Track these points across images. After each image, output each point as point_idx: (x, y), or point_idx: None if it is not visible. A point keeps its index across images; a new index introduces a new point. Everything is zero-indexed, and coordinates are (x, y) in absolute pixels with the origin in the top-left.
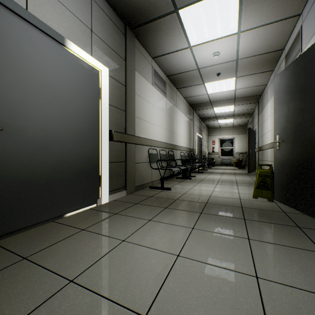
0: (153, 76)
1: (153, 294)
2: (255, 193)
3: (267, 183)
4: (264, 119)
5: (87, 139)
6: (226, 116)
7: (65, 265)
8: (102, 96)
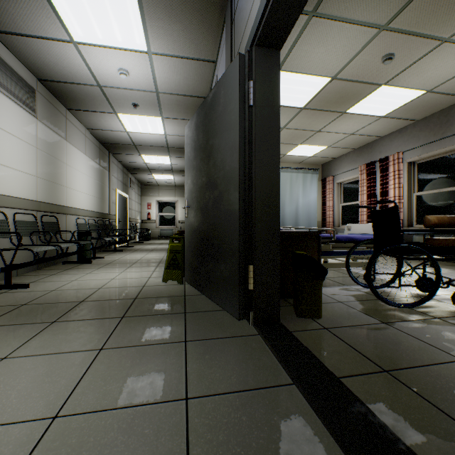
0: None
1: None
2: (166, 275)
3: (178, 260)
4: None
5: None
6: (163, 171)
7: None
8: None
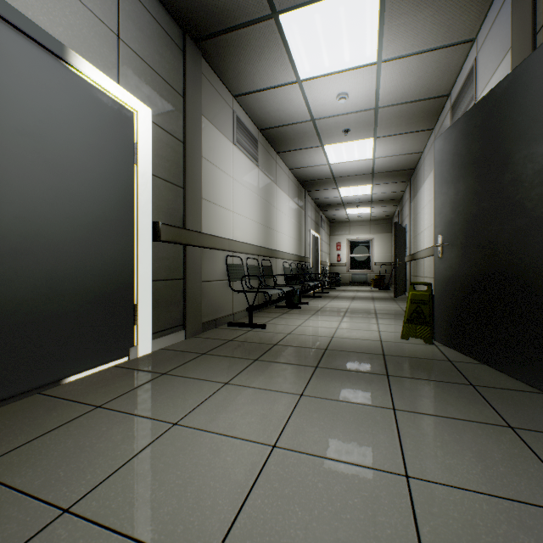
0: (235, 128)
1: (226, 523)
2: (405, 330)
3: (424, 313)
4: (419, 208)
5: (110, 237)
6: (360, 203)
7: (55, 479)
8: (139, 158)
